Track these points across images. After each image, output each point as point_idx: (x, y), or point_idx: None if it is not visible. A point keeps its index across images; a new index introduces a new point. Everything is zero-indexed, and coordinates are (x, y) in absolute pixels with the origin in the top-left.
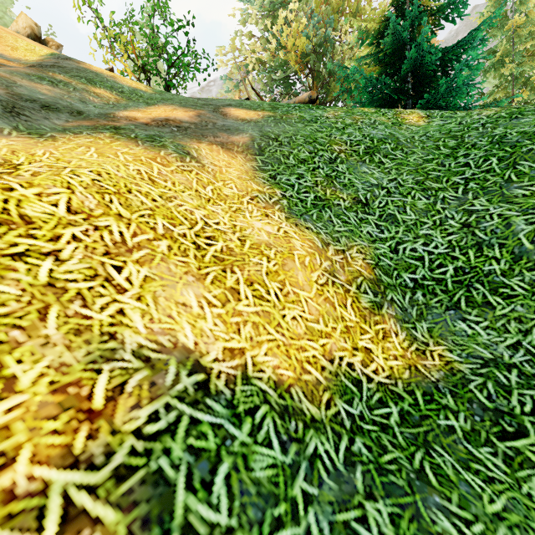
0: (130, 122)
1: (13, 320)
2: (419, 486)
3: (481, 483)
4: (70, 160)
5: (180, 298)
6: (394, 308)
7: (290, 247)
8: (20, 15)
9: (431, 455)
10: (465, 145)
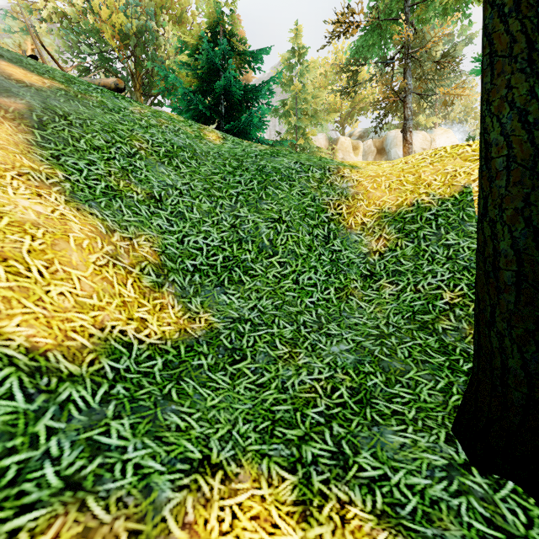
0: None
1: None
2: (162, 403)
3: (209, 392)
4: None
5: None
6: (175, 287)
7: (66, 229)
8: None
9: (180, 384)
10: (242, 168)
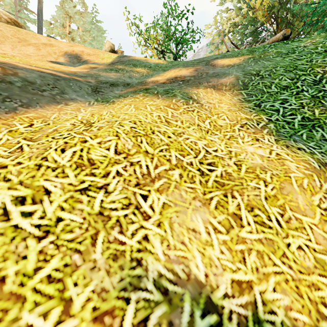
0: (154, 84)
1: (76, 245)
2: None
3: None
4: (119, 116)
5: (190, 224)
6: None
7: (285, 169)
8: (106, 42)
9: None
10: None
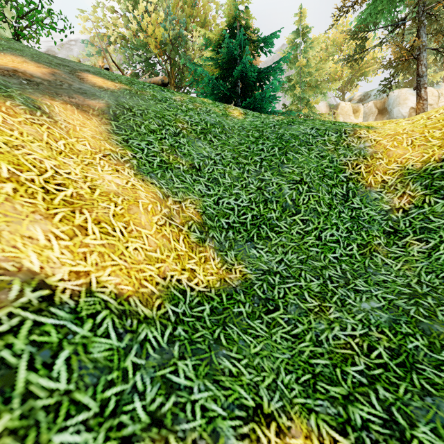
0: None
1: None
2: (215, 347)
3: (251, 339)
4: None
5: (26, 233)
6: (214, 242)
7: (136, 196)
8: None
9: (226, 329)
10: (263, 137)
